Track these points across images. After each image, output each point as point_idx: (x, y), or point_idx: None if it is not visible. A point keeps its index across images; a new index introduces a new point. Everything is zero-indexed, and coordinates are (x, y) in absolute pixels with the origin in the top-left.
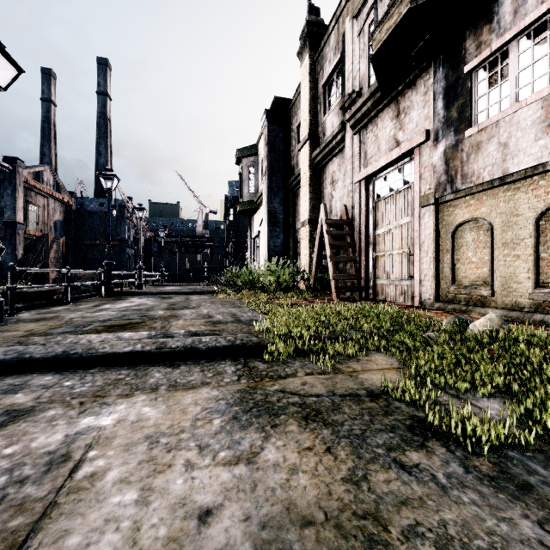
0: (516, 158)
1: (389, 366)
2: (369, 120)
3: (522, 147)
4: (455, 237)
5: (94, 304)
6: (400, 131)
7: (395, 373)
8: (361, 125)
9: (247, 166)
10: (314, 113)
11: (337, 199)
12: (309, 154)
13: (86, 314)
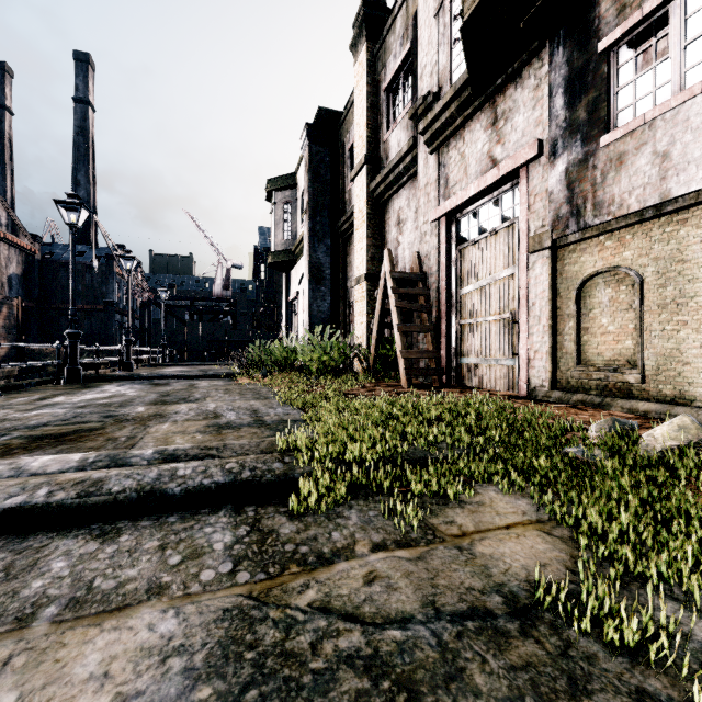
0: (683, 174)
1: (522, 517)
2: (453, 132)
3: (694, 156)
4: (582, 296)
5: (41, 396)
6: (498, 145)
7: (539, 536)
8: (440, 139)
9: (282, 202)
10: (374, 127)
11: (405, 246)
12: (367, 184)
13: (12, 415)
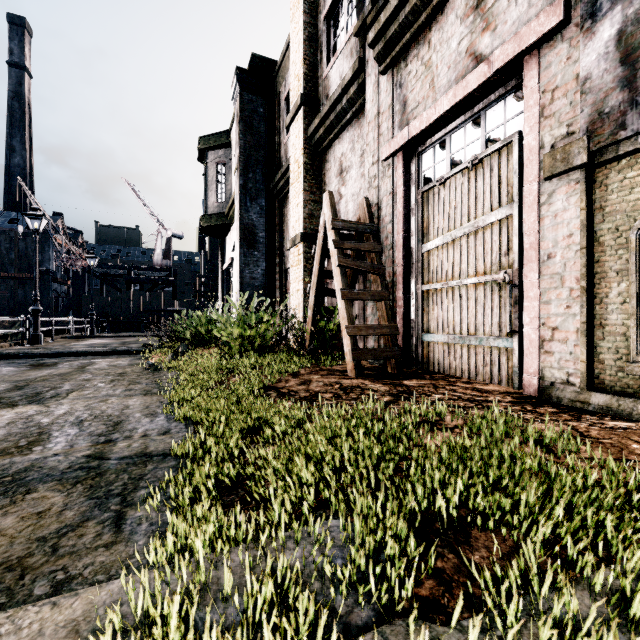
0: None
1: None
2: (414, 35)
3: None
4: None
5: None
6: (486, 34)
7: None
8: (397, 48)
9: (215, 162)
10: (312, 64)
11: (348, 199)
12: (304, 128)
13: None
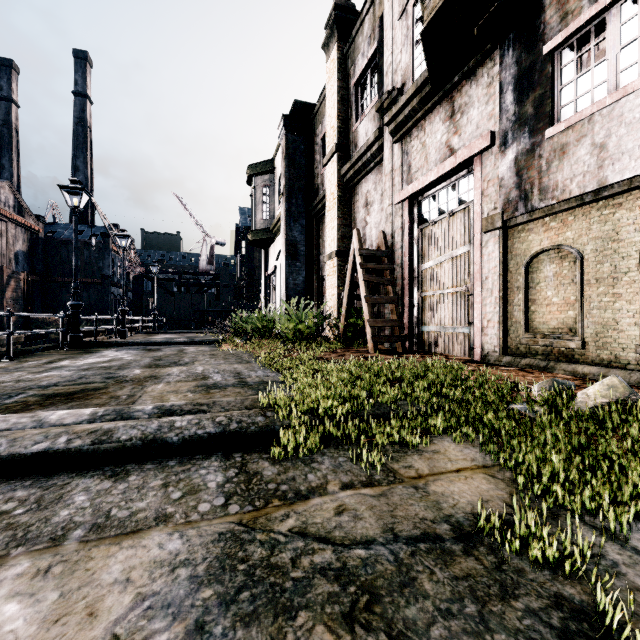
0: (617, 163)
1: (470, 463)
2: (415, 124)
3: (628, 148)
4: (530, 271)
5: (48, 360)
6: (455, 136)
7: (484, 478)
8: (404, 130)
9: (261, 186)
10: (344, 118)
11: (372, 226)
12: (338, 169)
13: (25, 376)
